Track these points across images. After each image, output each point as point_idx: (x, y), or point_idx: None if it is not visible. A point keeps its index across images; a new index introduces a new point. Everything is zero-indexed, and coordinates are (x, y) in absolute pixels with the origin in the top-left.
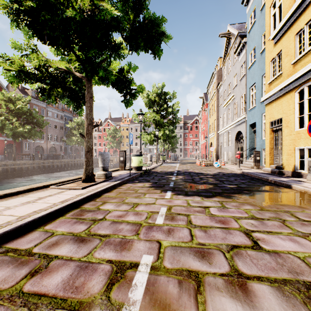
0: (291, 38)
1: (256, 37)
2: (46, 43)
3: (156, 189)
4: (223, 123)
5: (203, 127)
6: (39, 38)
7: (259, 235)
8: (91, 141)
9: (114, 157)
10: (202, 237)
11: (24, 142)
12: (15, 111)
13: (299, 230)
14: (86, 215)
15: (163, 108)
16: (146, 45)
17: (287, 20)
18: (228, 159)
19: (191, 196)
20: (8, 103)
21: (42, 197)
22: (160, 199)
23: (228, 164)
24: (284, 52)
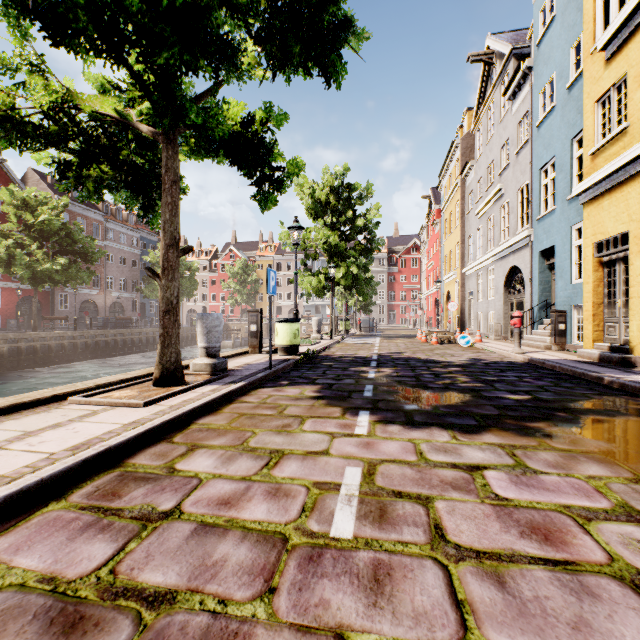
0: None
1: (557, 52)
2: (54, 38)
3: (332, 404)
4: (476, 250)
5: (431, 259)
6: (21, 12)
7: None
8: (175, 287)
9: (243, 324)
10: (500, 617)
11: (58, 293)
12: (37, 228)
13: None
14: (128, 494)
15: (344, 219)
16: (308, 55)
17: None
18: (487, 328)
19: (423, 427)
20: (23, 211)
21: (33, 429)
22: (341, 439)
23: (488, 341)
24: (634, 76)
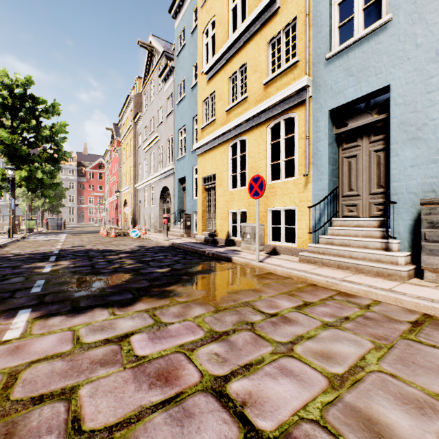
0: (225, 80)
1: (187, 65)
2: None
3: None
4: (144, 173)
5: (113, 175)
6: None
7: (241, 388)
8: None
9: None
10: None
11: None
12: None
13: (278, 340)
14: None
15: (27, 126)
16: None
17: (222, 56)
18: (150, 224)
19: (87, 311)
20: None
21: None
22: None
23: (151, 233)
24: (218, 94)
